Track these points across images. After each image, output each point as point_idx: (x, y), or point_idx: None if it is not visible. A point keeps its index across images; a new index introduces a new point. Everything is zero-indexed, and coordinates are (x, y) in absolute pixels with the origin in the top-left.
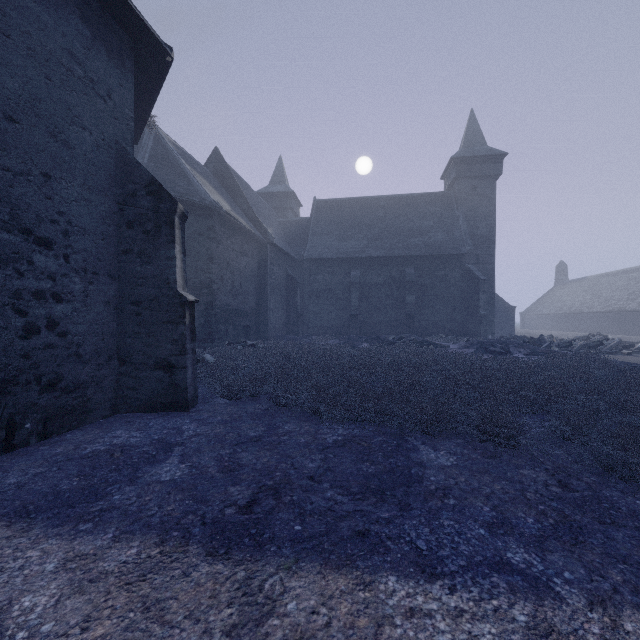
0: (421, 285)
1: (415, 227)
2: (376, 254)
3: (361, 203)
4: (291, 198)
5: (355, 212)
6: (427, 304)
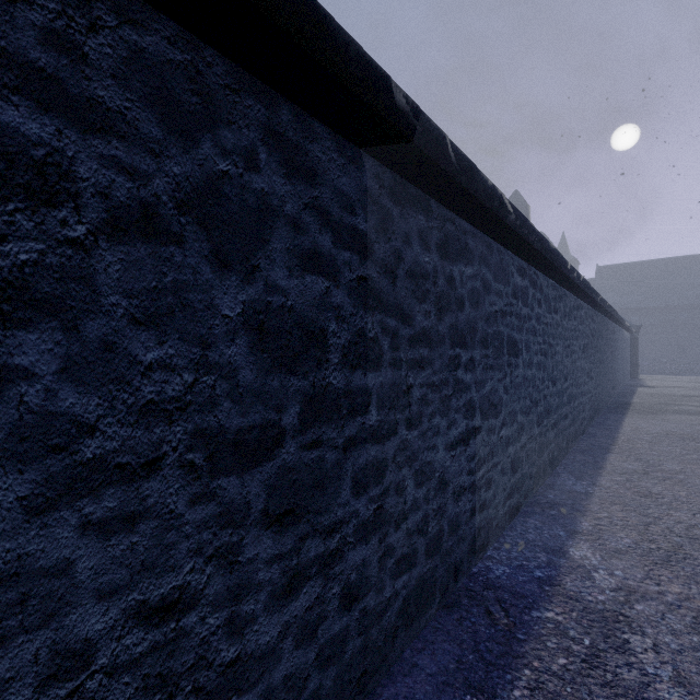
0: (693, 325)
1: (689, 283)
2: (652, 305)
3: (638, 266)
4: (574, 264)
5: (633, 274)
6: (699, 338)
